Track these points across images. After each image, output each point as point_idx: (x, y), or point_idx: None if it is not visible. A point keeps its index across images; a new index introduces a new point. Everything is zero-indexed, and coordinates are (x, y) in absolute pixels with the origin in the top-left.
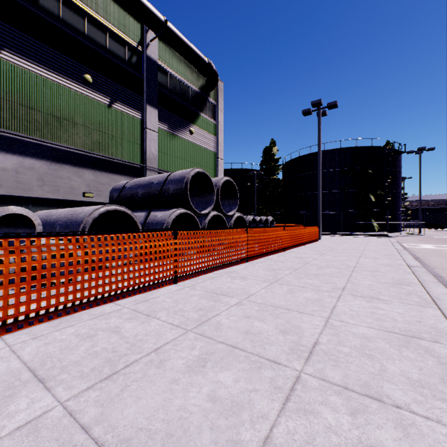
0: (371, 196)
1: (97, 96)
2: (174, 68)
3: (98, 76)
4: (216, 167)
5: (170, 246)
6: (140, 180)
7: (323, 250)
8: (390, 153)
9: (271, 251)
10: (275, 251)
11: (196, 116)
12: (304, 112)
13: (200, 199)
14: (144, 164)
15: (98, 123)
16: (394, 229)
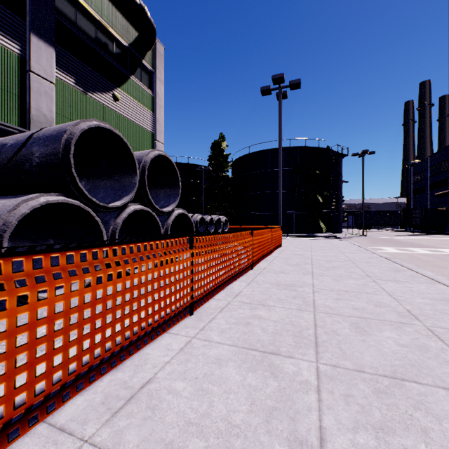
0: (319, 197)
1: None
2: None
3: None
4: None
5: None
6: None
7: (303, 263)
8: (335, 155)
9: (235, 273)
10: (240, 271)
11: (124, 78)
12: (263, 89)
13: (112, 183)
14: (27, 129)
15: None
16: (338, 230)
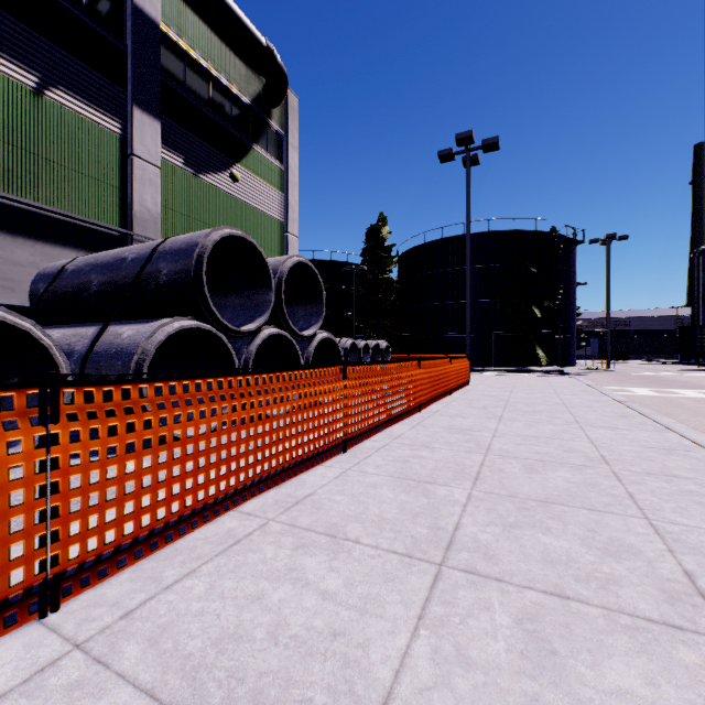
0: (535, 310)
1: (2, 62)
2: (197, 48)
3: (4, 18)
4: (285, 250)
5: (2, 458)
6: (98, 255)
7: (492, 406)
8: (562, 243)
9: (396, 414)
10: (404, 413)
11: (245, 149)
12: (443, 154)
13: (241, 300)
14: (129, 230)
15: (4, 126)
16: (568, 361)
